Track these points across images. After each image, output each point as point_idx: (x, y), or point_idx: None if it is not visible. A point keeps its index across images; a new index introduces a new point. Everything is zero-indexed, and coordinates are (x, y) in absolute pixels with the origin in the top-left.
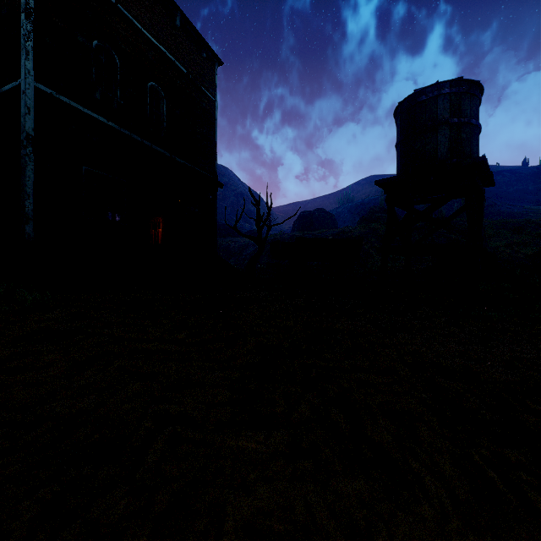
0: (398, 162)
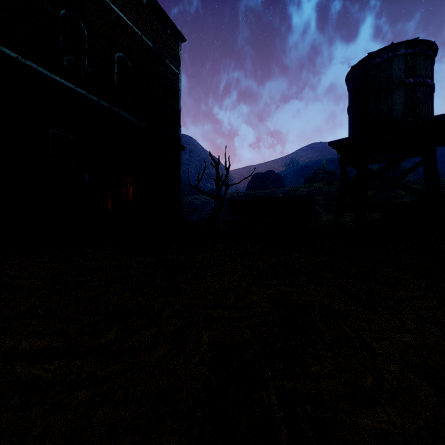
0: (351, 124)
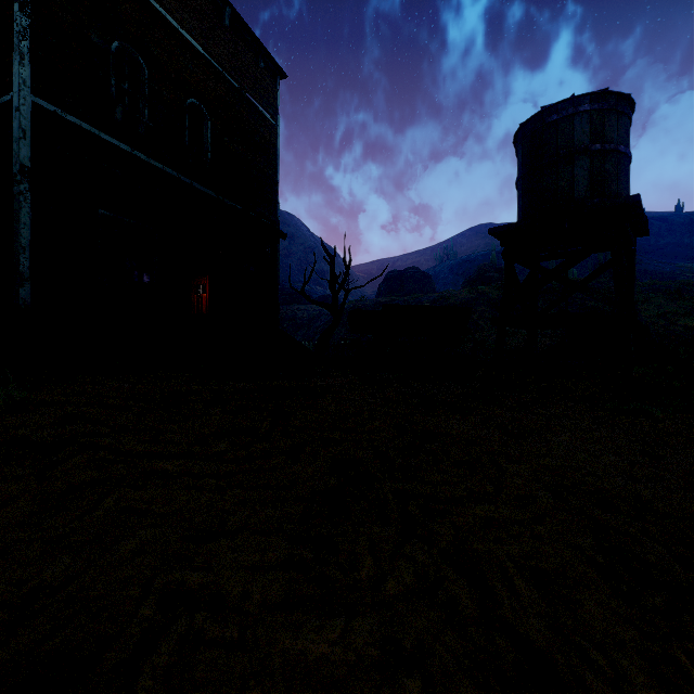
0: (519, 204)
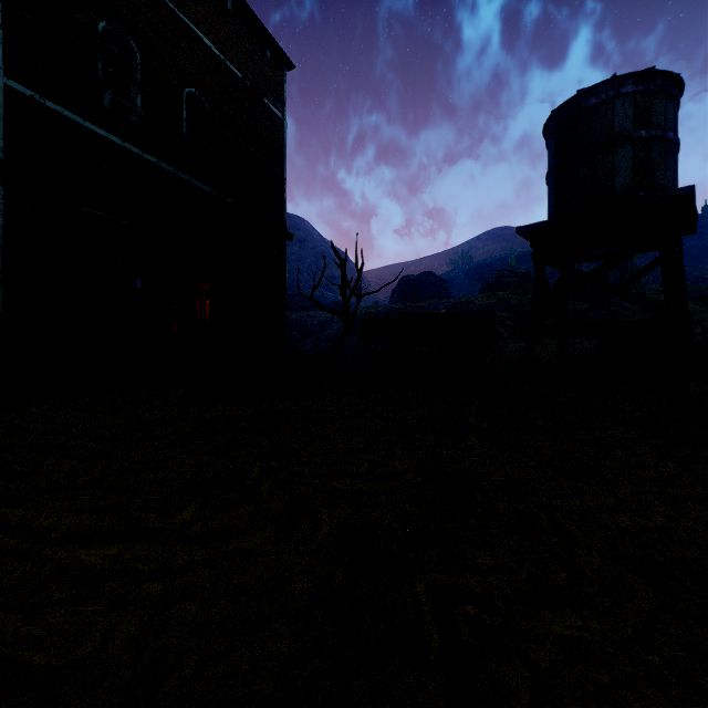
0: (551, 200)
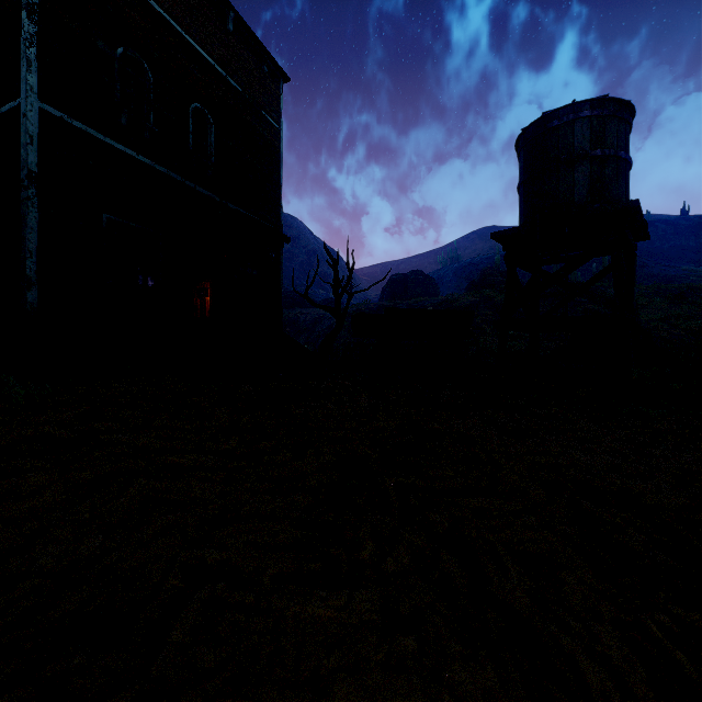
0: (521, 209)
